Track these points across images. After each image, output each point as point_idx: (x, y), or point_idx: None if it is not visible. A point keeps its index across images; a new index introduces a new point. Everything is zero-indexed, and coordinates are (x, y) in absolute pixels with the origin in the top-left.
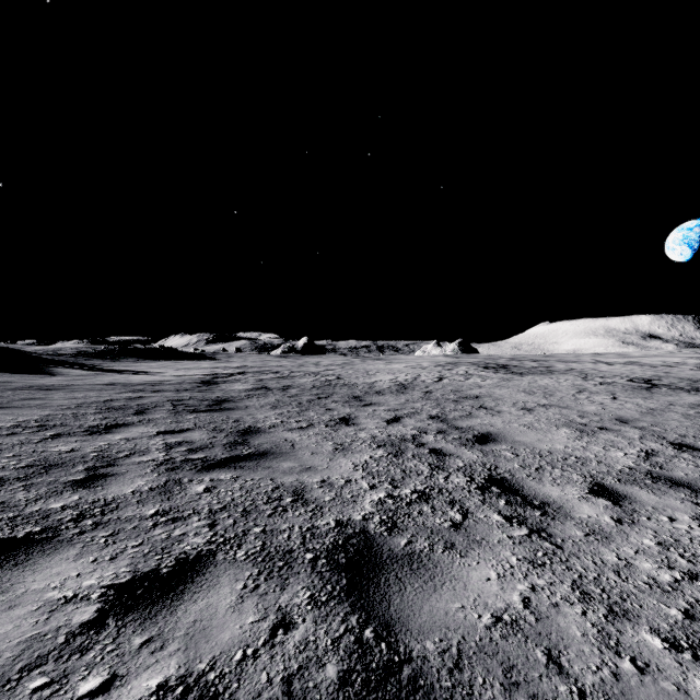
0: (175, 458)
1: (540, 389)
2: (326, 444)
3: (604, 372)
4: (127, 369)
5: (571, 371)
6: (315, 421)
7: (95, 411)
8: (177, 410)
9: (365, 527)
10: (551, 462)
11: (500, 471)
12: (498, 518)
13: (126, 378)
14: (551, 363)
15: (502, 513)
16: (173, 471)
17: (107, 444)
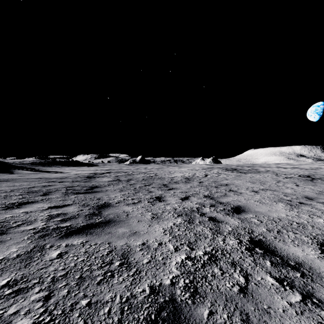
0: (49, 227)
1: (257, 181)
2: (147, 214)
3: (284, 172)
4: (53, 170)
5: (268, 171)
6: (142, 199)
7: (19, 194)
8: (67, 193)
9: (173, 294)
10: (284, 226)
11: (256, 234)
12: (272, 281)
13: (49, 175)
14: (257, 168)
15: (273, 275)
16: (42, 238)
17: (11, 216)
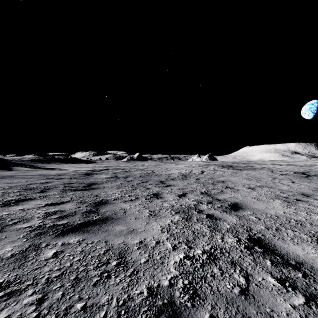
0: (46, 224)
1: (253, 177)
2: (144, 211)
3: (280, 169)
4: (51, 167)
5: (264, 168)
6: (139, 196)
7: (17, 191)
8: (65, 189)
9: (172, 296)
10: (282, 224)
11: (254, 232)
12: (273, 282)
13: (47, 172)
14: (253, 165)
15: (274, 275)
16: (38, 236)
17: (7, 214)
